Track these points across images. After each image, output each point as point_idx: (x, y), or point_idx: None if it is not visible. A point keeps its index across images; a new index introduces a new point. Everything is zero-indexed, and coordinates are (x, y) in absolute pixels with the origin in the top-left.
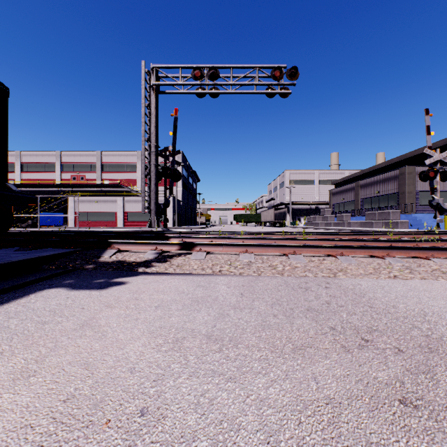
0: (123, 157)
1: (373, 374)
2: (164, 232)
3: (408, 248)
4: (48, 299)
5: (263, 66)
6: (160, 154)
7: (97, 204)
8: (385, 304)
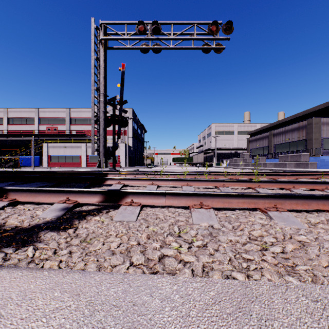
0: (86, 113)
1: None
2: (106, 173)
3: None
4: None
5: (201, 22)
6: (108, 102)
7: (65, 149)
8: None
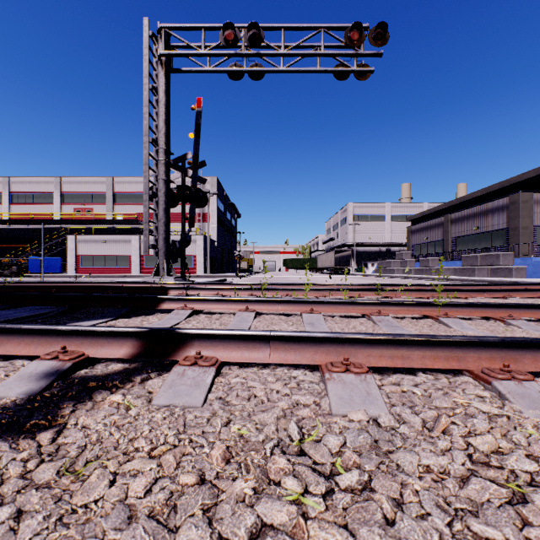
0: (141, 185)
1: None
2: (167, 287)
3: None
4: None
5: (332, 26)
6: (173, 165)
7: (105, 245)
8: None
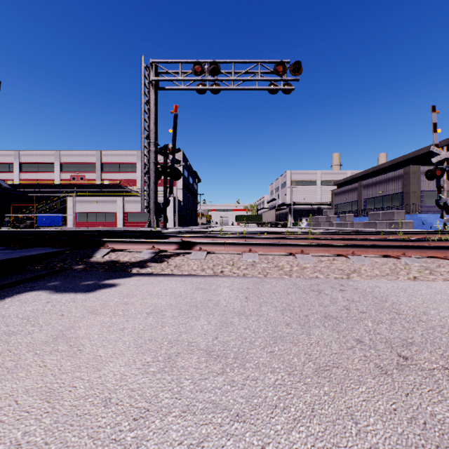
0: (123, 157)
1: (428, 409)
2: (163, 232)
3: (424, 247)
4: (25, 304)
5: (266, 61)
6: (159, 152)
7: (96, 204)
8: (414, 310)
